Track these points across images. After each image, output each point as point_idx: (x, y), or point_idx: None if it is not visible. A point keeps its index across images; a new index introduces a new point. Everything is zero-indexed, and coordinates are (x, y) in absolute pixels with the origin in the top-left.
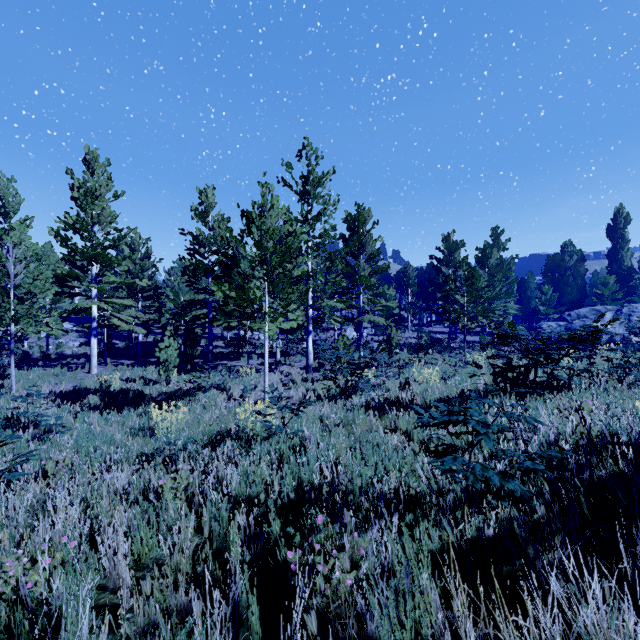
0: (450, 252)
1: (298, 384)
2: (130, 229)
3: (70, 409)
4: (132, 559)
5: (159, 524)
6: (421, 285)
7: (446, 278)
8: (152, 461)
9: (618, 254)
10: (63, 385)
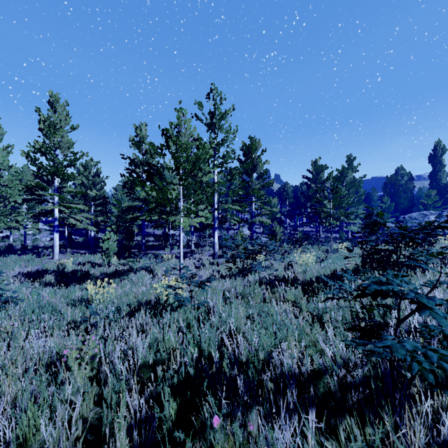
0: (317, 173)
1: (207, 267)
2: (83, 153)
3: (29, 285)
4: (21, 439)
5: (52, 400)
6: (296, 197)
7: (314, 192)
8: (78, 328)
9: (437, 175)
10: (29, 267)
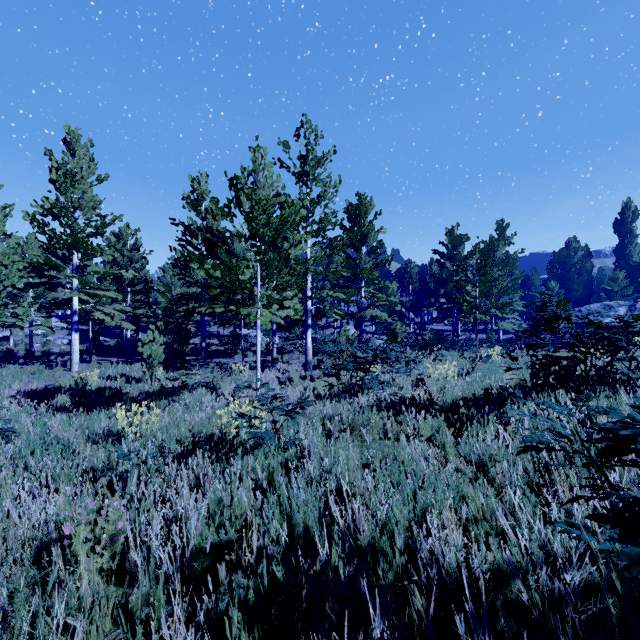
0: (454, 246)
1: (296, 382)
2: (115, 216)
3: (32, 410)
4: None
5: (36, 623)
6: (423, 282)
7: (450, 273)
8: (98, 481)
9: (626, 249)
10: (34, 383)
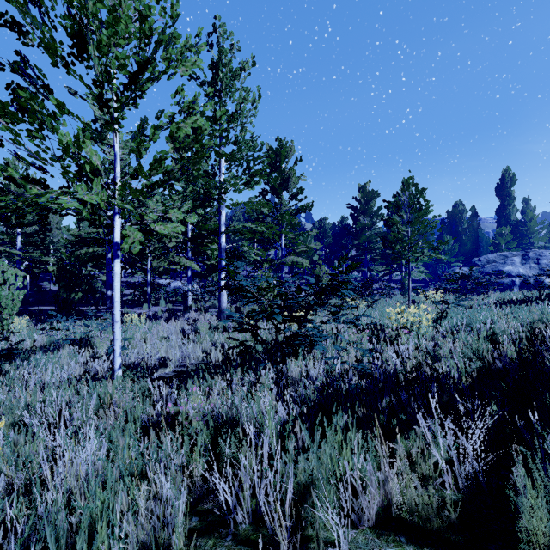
0: (366, 201)
1: (203, 335)
2: None
3: None
4: None
5: None
6: (335, 237)
7: (363, 226)
8: None
9: (505, 210)
10: None
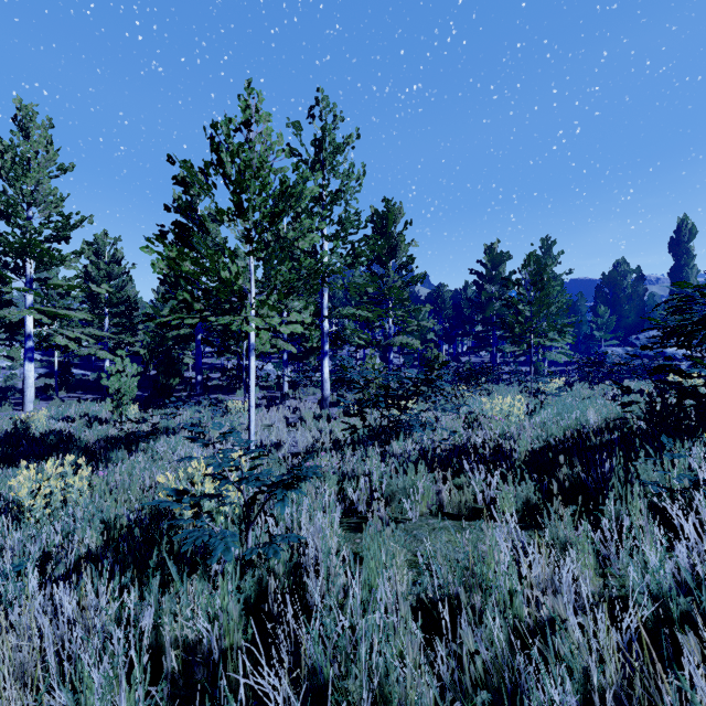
0: (494, 265)
1: (308, 423)
2: (84, 217)
3: None
4: None
5: None
6: (457, 308)
7: (489, 296)
8: None
9: (682, 271)
10: None
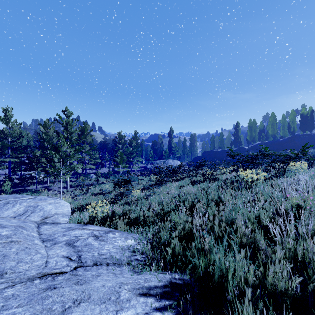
0: (120, 139)
1: (66, 193)
2: None
3: None
4: None
5: None
6: (110, 148)
7: (119, 148)
8: None
9: (171, 142)
10: None
